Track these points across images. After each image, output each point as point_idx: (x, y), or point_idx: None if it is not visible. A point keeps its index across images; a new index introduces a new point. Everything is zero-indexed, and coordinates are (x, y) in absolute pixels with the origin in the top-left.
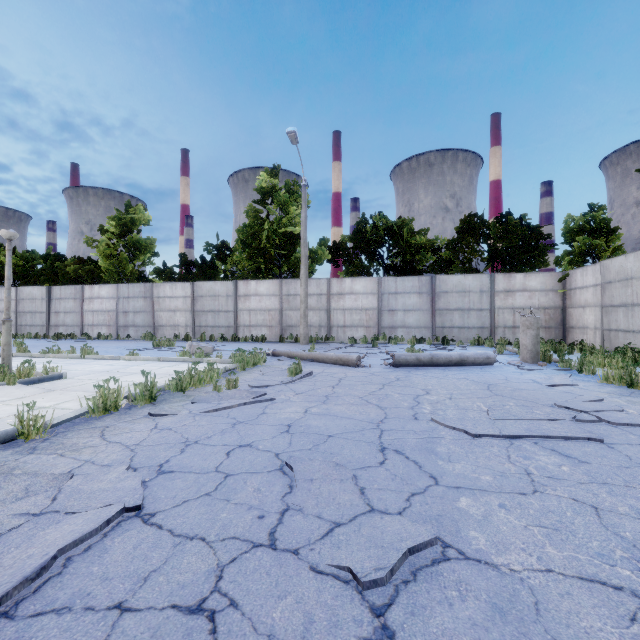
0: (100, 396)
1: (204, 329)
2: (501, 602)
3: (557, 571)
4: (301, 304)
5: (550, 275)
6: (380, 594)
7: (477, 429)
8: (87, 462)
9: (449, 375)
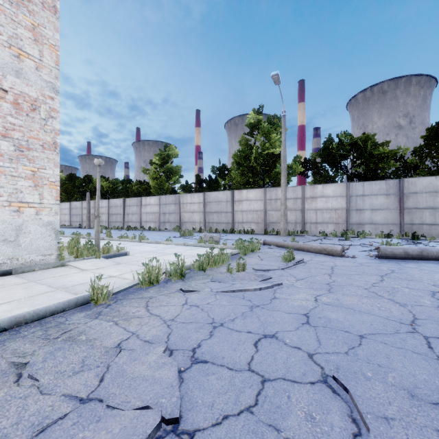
0: (146, 272)
1: (211, 224)
2: None
3: None
4: (281, 206)
5: None
6: None
7: None
8: (133, 335)
9: None
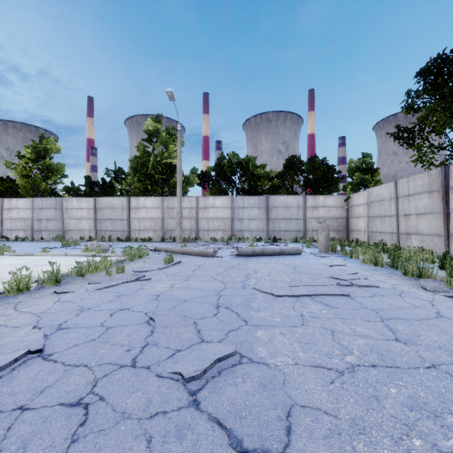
0: (14, 280)
1: (104, 232)
2: (265, 381)
3: (301, 364)
4: (177, 214)
5: (339, 197)
6: (196, 384)
7: (279, 292)
8: (1, 326)
9: (272, 261)
